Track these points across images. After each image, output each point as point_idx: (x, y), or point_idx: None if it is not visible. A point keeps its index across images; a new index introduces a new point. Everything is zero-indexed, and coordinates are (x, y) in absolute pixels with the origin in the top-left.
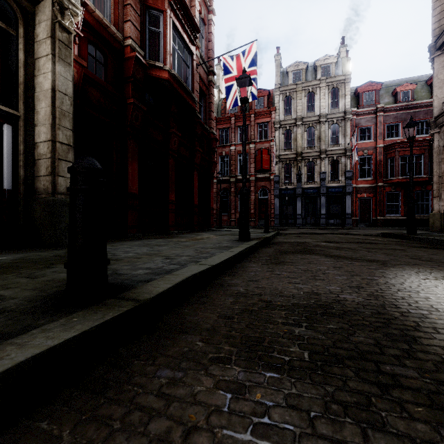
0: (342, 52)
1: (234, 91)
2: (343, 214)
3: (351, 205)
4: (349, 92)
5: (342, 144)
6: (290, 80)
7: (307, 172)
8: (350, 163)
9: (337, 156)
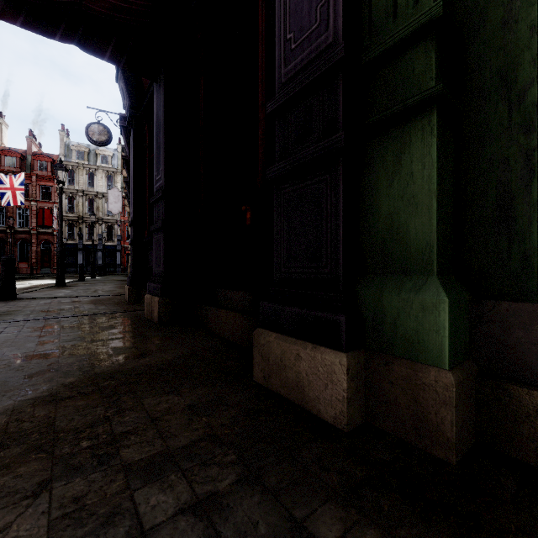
0: (119, 148)
1: (8, 196)
2: (116, 264)
3: (121, 258)
4: (120, 181)
5: (115, 216)
6: (74, 156)
7: (89, 232)
8: (120, 230)
9: (112, 223)
